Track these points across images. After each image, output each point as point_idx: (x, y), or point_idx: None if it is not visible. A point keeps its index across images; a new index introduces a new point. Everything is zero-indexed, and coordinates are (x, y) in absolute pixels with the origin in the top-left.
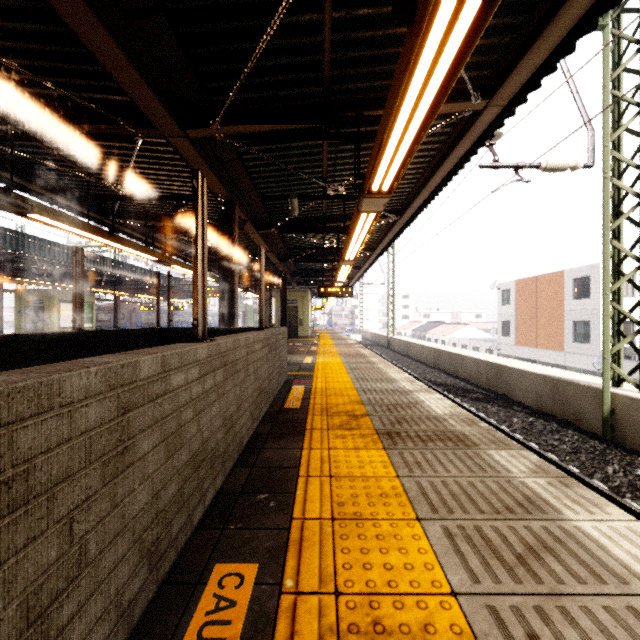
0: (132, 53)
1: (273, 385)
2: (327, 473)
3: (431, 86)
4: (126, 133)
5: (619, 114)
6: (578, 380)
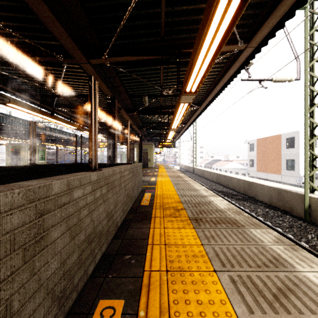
0: (59, 17)
1: (135, 193)
2: (163, 242)
3: (220, 31)
4: (58, 61)
5: (313, 53)
6: (291, 190)
